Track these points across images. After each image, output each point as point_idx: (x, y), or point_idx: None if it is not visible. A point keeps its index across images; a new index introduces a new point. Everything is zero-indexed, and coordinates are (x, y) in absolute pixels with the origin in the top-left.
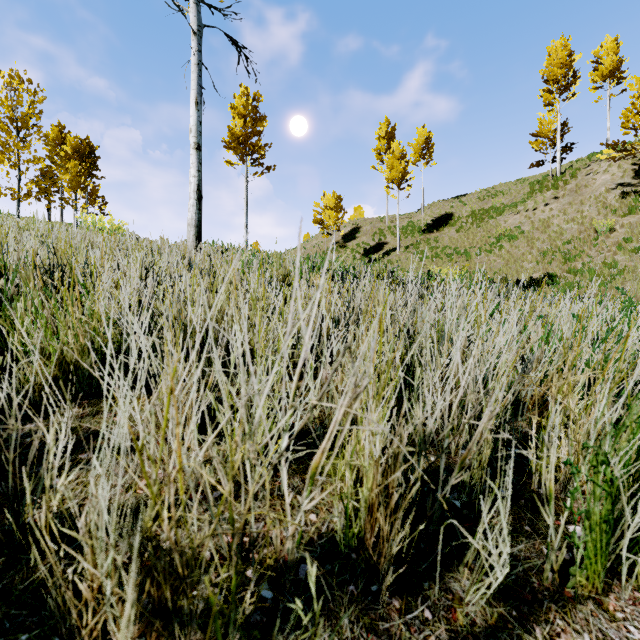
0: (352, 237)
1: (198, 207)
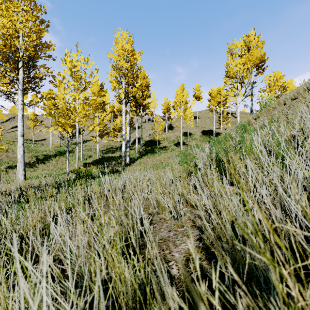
0: (8, 121)
1: None
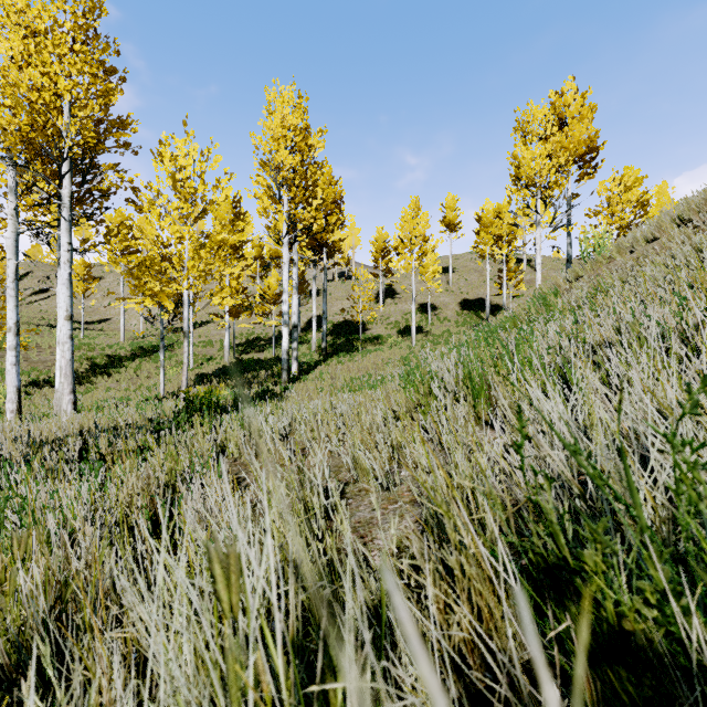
0: (25, 278)
1: None
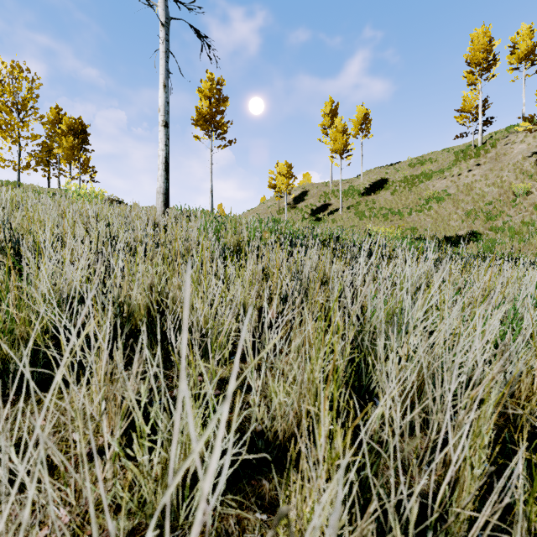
0: (301, 199)
1: (166, 177)
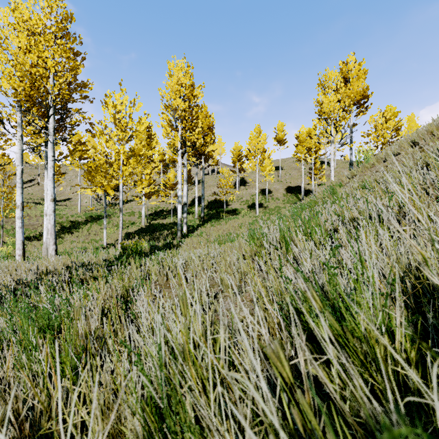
0: None
1: None
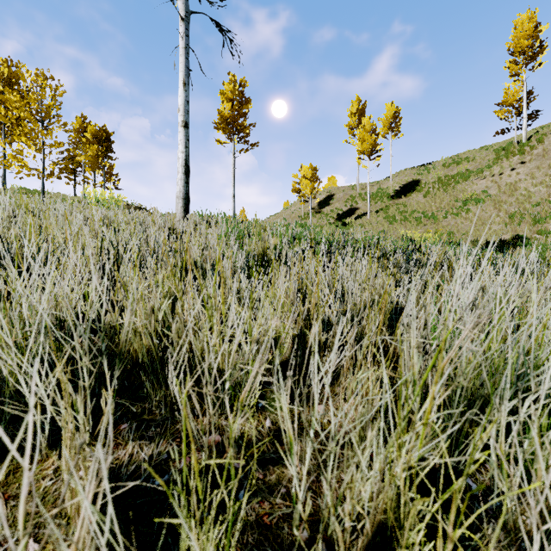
0: (326, 203)
1: (185, 180)
